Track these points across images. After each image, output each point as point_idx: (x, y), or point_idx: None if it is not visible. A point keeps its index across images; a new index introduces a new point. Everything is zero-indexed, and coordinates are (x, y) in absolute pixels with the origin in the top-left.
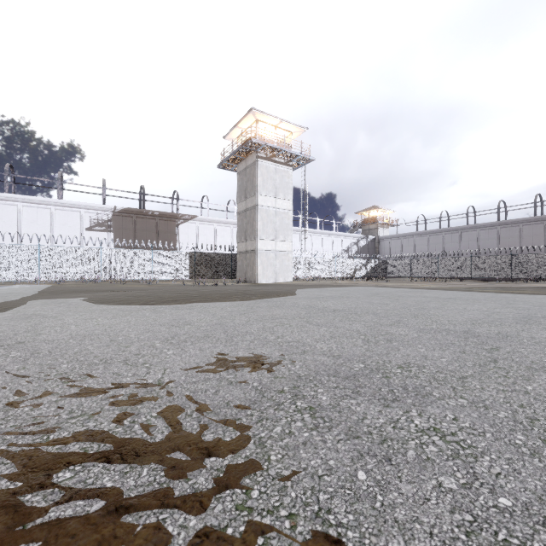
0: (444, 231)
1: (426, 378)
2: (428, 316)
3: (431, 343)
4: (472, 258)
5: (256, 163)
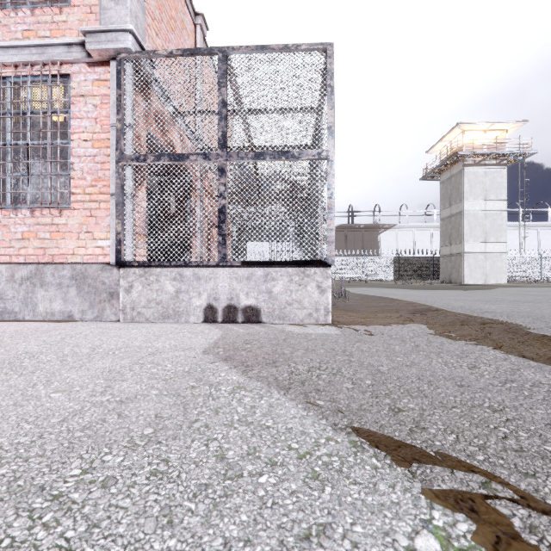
0: None
1: (546, 302)
2: None
3: None
4: None
5: (462, 171)
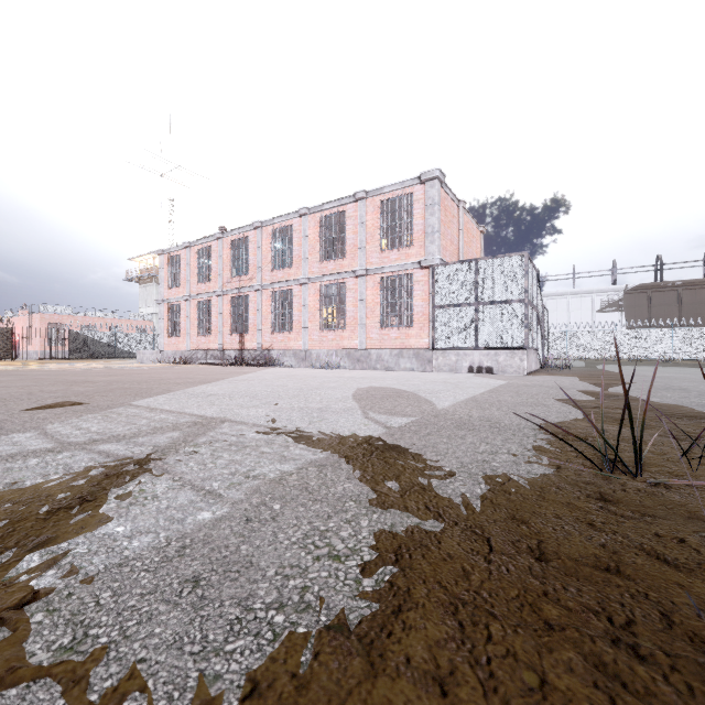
0: None
1: None
2: None
3: None
4: None
5: None
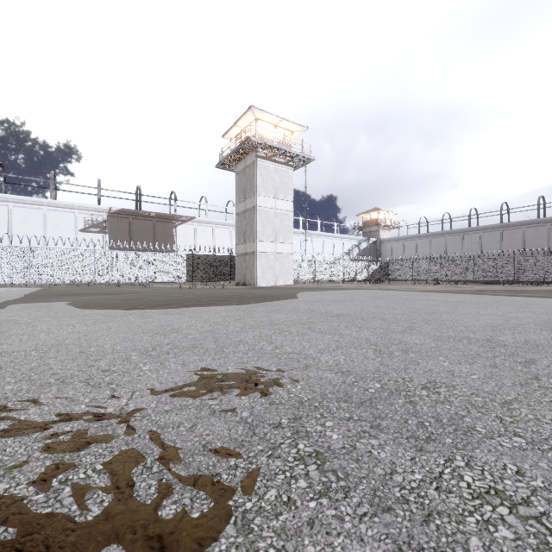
0: (447, 233)
1: (462, 403)
2: (441, 321)
3: (453, 354)
4: (475, 261)
5: (255, 162)
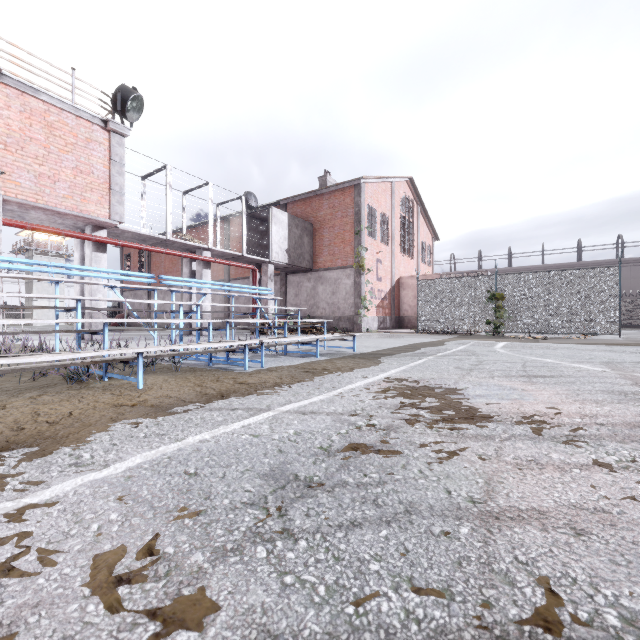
0: None
1: None
2: None
3: None
4: None
5: (33, 257)
